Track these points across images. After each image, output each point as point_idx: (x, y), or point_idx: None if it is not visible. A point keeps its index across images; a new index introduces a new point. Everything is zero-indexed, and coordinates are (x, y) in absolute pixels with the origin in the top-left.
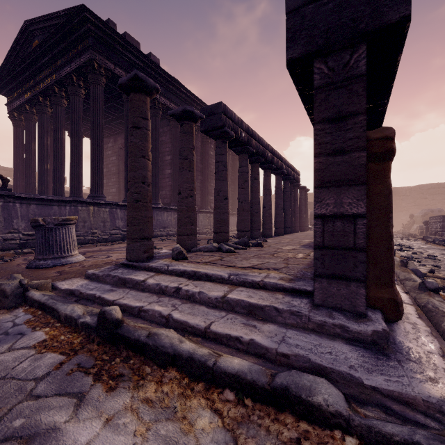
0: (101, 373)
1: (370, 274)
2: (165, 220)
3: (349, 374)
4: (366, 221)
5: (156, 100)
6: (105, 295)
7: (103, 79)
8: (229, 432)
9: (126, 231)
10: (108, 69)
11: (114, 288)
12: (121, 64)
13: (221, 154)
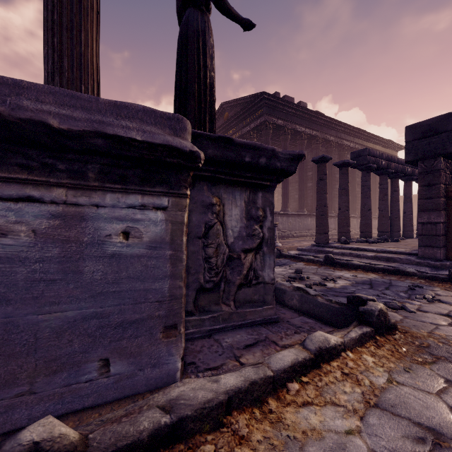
0: (334, 269)
1: (448, 247)
2: (309, 223)
3: (424, 271)
4: (446, 225)
5: (303, 133)
6: (315, 255)
7: (271, 131)
8: (380, 276)
9: (316, 230)
10: (274, 123)
11: (316, 253)
12: (280, 116)
13: (366, 181)
